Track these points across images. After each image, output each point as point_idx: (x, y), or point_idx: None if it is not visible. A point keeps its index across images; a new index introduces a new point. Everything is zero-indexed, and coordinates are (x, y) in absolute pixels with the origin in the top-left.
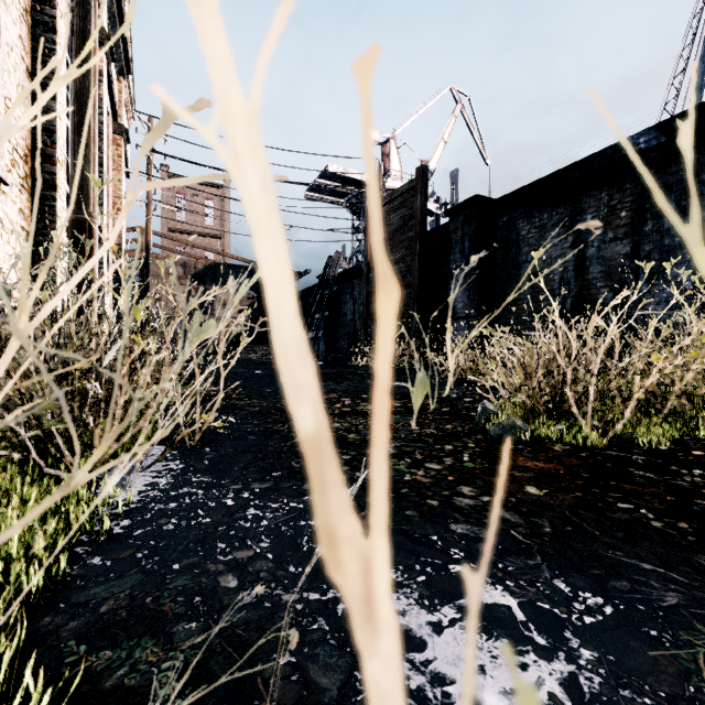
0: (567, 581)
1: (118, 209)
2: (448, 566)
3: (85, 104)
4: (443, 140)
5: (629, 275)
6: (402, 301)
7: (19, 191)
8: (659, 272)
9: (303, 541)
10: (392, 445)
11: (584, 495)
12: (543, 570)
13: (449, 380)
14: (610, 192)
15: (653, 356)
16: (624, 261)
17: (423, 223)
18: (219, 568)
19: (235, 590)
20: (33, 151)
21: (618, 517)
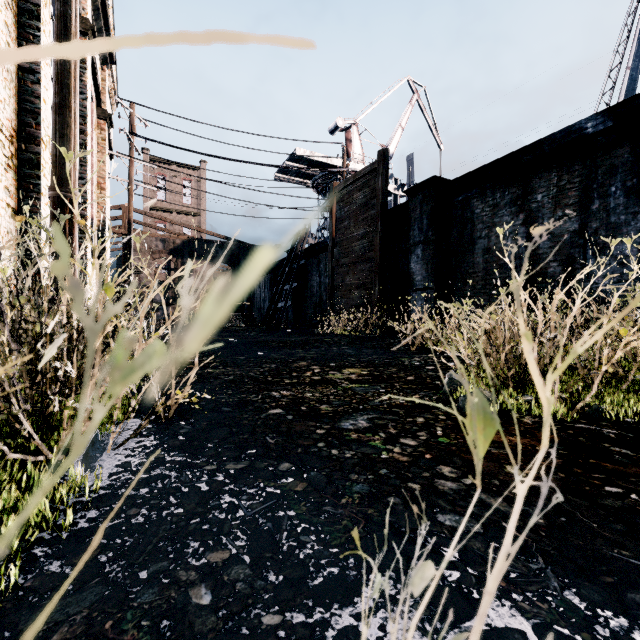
0: (580, 592)
1: (102, 189)
2: (444, 572)
3: (66, 85)
4: (401, 127)
5: (577, 251)
6: (365, 274)
7: (4, 169)
8: (605, 248)
9: (282, 538)
10: (365, 417)
11: (567, 476)
12: (549, 577)
13: (546, 423)
14: (559, 173)
15: (622, 330)
16: (572, 237)
17: (384, 202)
18: (191, 577)
19: (208, 610)
20: (19, 132)
21: (610, 504)
